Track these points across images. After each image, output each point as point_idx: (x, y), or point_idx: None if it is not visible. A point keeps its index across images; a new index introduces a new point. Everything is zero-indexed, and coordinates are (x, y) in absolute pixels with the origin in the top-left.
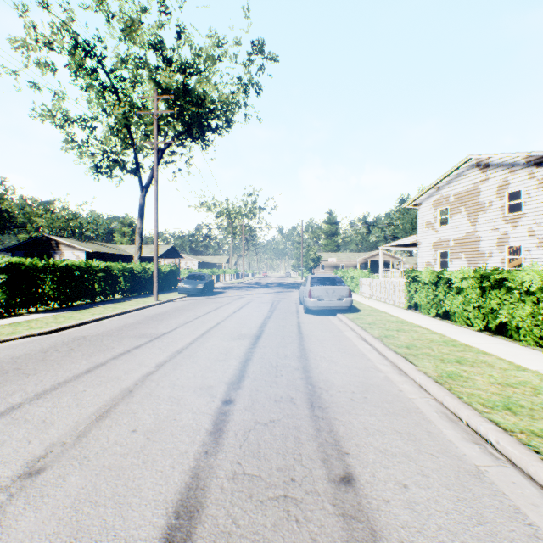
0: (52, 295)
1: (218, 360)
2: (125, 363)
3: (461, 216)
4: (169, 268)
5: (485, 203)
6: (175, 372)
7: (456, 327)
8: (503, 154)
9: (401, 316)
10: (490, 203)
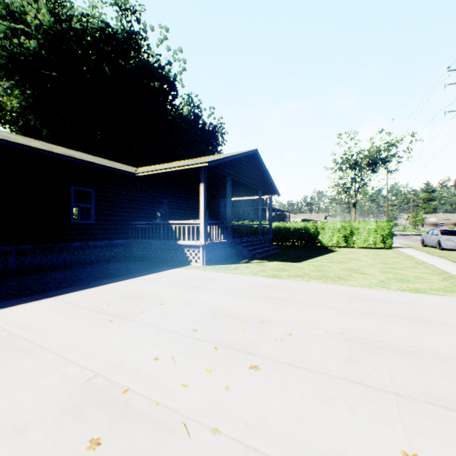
0: None
1: None
2: None
3: None
4: None
5: None
6: None
7: None
8: None
9: None
10: None
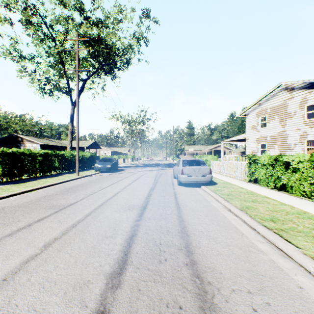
0: (4, 172)
1: (106, 236)
2: (15, 242)
3: (275, 121)
4: (90, 154)
5: (291, 112)
6: (57, 257)
7: (295, 198)
8: (304, 81)
9: (247, 187)
10: (295, 112)
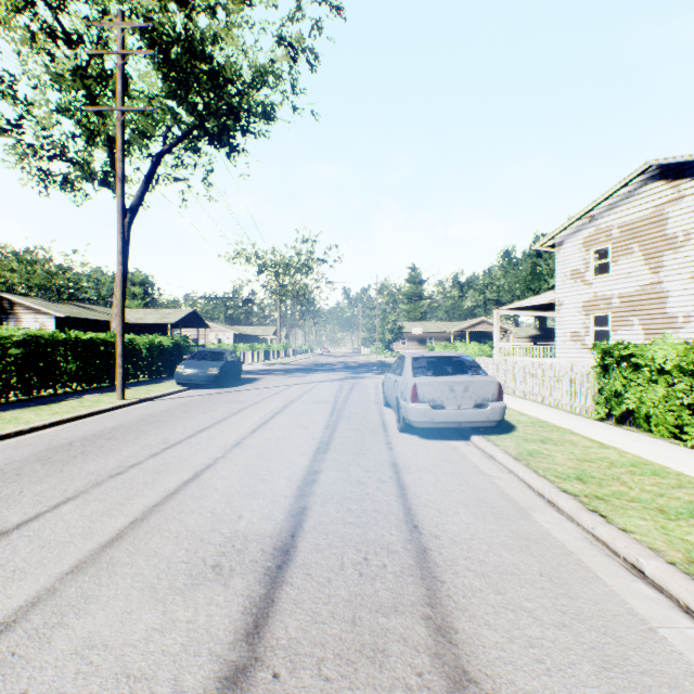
0: None
1: None
2: None
3: (632, 259)
4: (170, 341)
5: (677, 236)
6: None
7: None
8: None
9: (616, 442)
10: (687, 235)
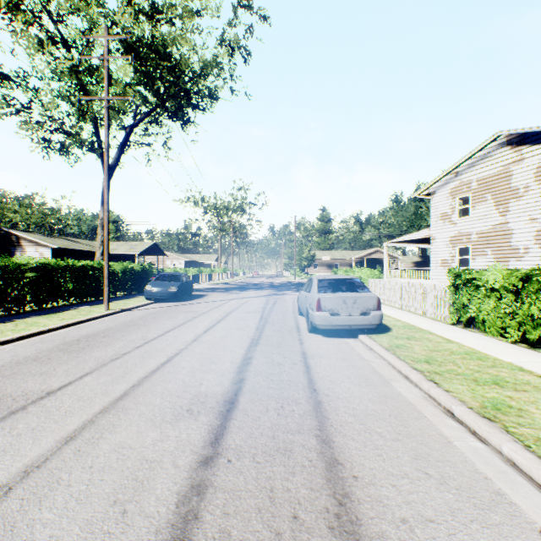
0: None
1: None
2: None
3: (486, 205)
4: (139, 267)
5: (519, 188)
6: None
7: None
8: None
9: (460, 339)
10: (526, 188)
